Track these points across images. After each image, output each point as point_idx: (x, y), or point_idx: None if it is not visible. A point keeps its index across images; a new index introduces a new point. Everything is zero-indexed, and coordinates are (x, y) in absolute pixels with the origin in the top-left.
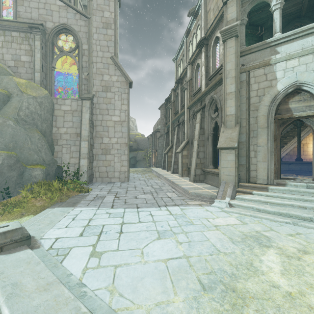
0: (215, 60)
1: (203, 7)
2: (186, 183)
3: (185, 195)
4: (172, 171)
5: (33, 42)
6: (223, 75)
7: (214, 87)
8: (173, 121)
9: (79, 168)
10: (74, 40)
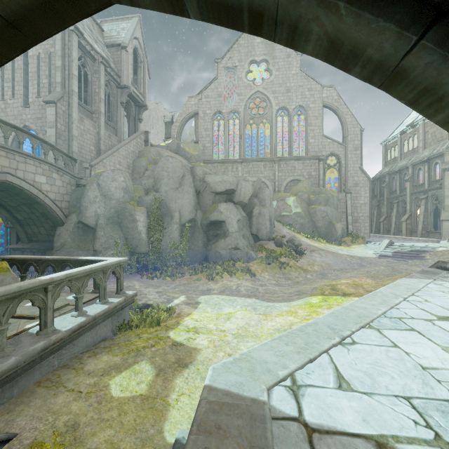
0: (435, 172)
1: (421, 127)
2: (416, 238)
3: (421, 241)
4: (393, 234)
5: (317, 165)
6: (443, 187)
7: (436, 189)
8: (389, 198)
9: (348, 230)
10: (336, 159)
